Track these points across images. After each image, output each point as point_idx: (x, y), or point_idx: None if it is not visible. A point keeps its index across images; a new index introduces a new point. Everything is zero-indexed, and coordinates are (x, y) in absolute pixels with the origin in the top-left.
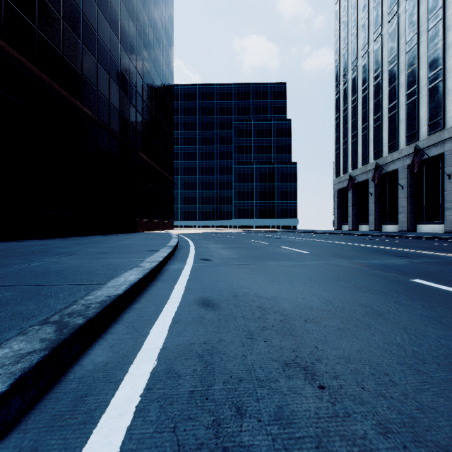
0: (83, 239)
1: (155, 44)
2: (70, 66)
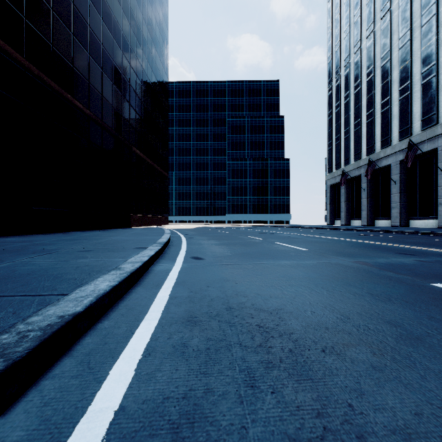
0: (72, 235)
1: (148, 40)
2: (61, 57)
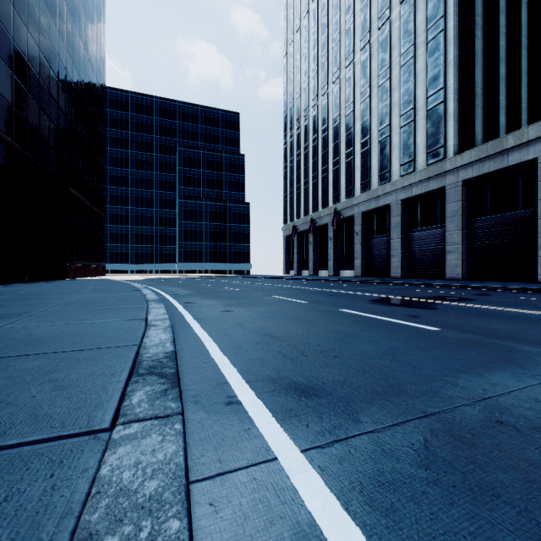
0: (36, 286)
1: (85, 59)
2: (3, 100)
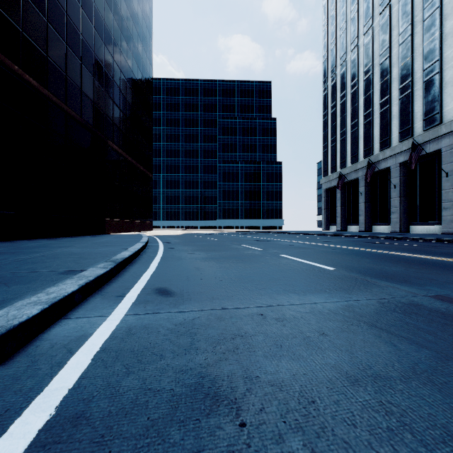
0: (8, 246)
1: (129, 21)
2: (3, 16)
